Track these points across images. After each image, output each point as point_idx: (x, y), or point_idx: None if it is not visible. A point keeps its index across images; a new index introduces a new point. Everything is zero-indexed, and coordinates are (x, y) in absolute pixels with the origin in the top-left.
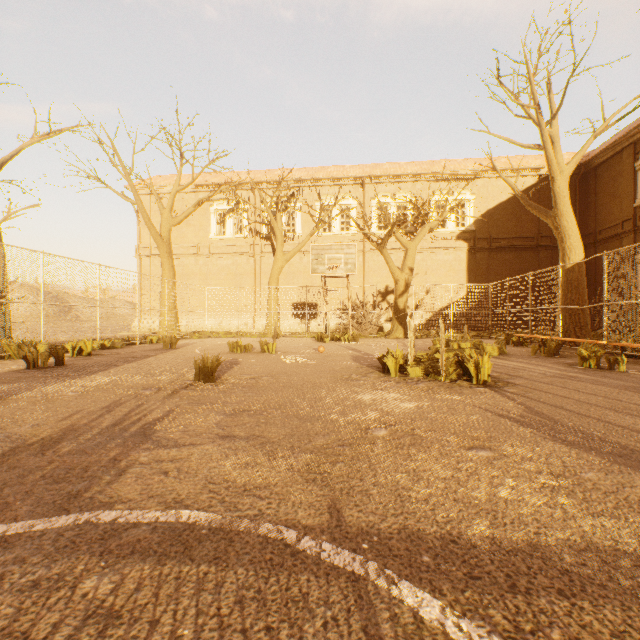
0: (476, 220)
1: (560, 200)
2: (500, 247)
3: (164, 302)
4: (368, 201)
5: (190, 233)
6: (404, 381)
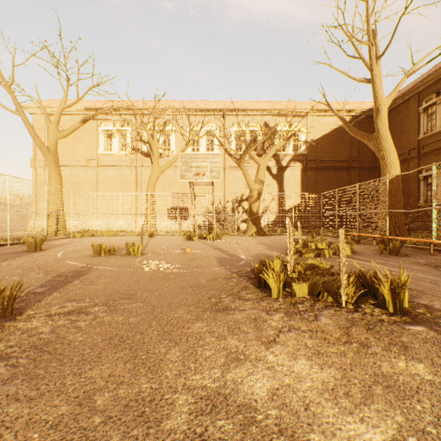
0: (307, 146)
1: (381, 126)
2: (324, 167)
3: (51, 205)
4: (228, 129)
5: (81, 148)
6: (295, 310)
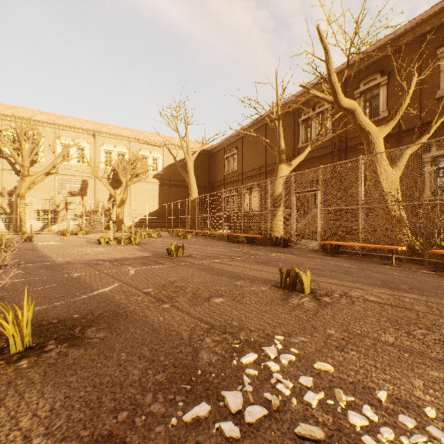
0: (163, 169)
1: (190, 171)
2: (175, 185)
3: None
4: (98, 146)
5: None
6: (107, 245)
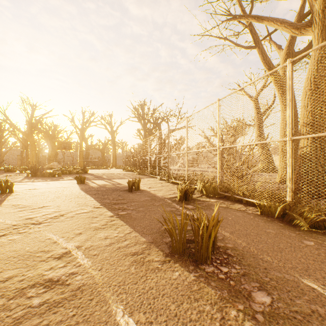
0: None
1: None
2: None
3: None
4: None
5: None
6: None
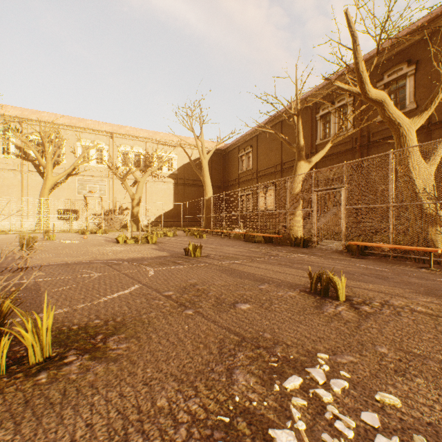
0: (178, 168)
1: (205, 170)
2: (190, 184)
3: None
4: (116, 148)
5: None
6: (125, 245)
